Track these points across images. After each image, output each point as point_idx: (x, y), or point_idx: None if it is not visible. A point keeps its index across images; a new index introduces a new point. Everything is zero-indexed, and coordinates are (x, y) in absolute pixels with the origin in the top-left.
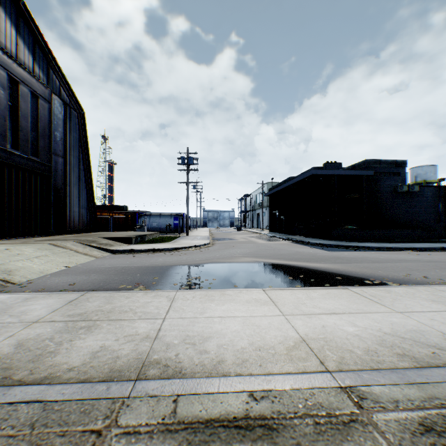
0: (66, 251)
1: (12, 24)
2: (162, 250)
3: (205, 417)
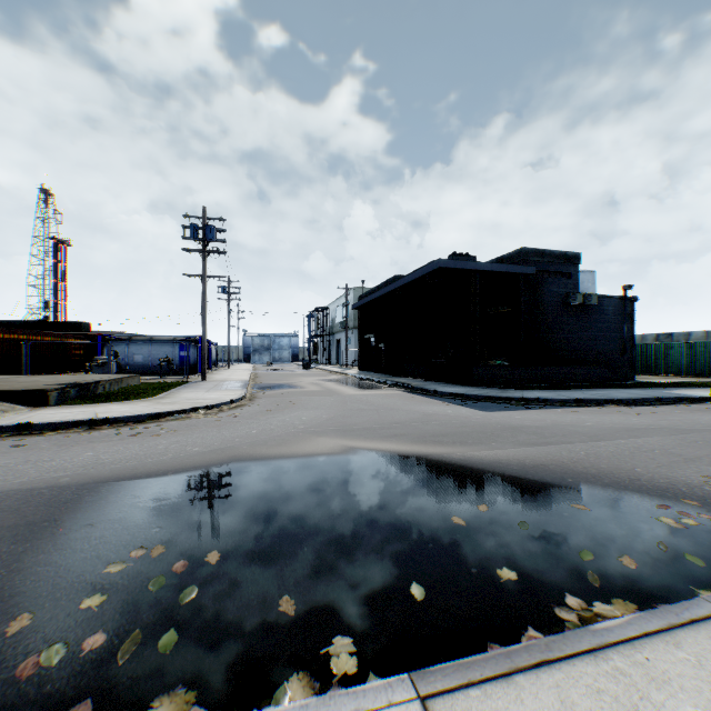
0: None
1: None
2: (118, 421)
3: None
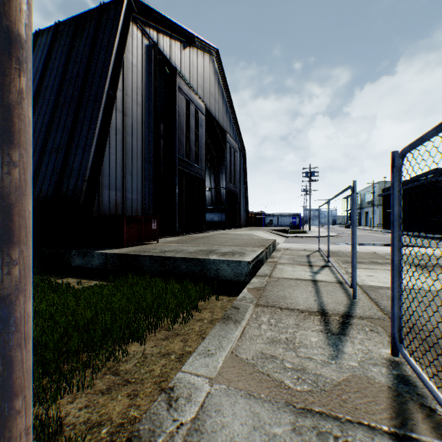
0: (271, 235)
1: (229, 119)
2: (313, 237)
3: None
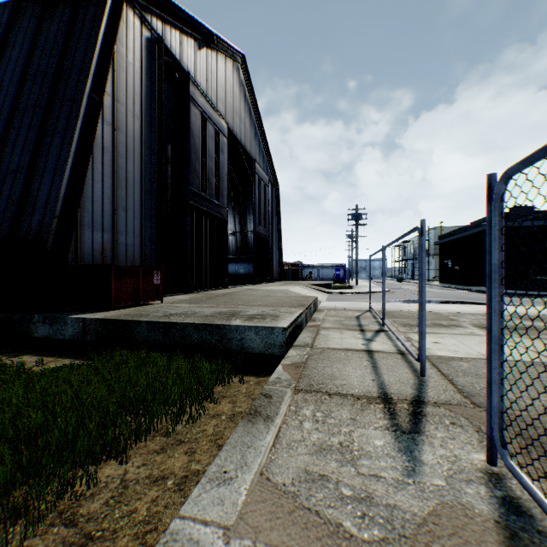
0: (311, 291)
1: (258, 144)
2: (361, 293)
3: (458, 313)
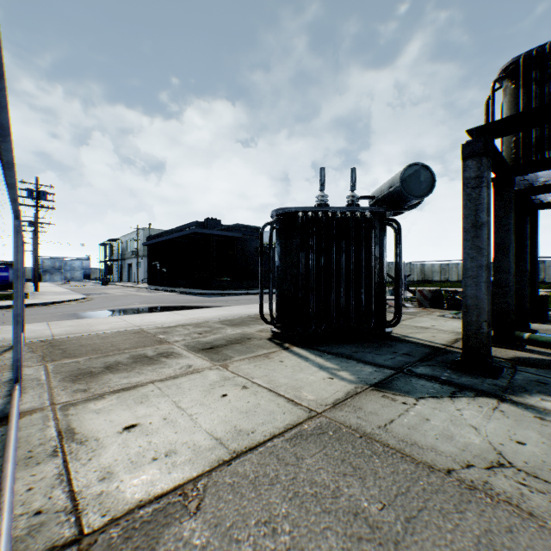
0: None
1: None
2: (37, 305)
3: (168, 327)
